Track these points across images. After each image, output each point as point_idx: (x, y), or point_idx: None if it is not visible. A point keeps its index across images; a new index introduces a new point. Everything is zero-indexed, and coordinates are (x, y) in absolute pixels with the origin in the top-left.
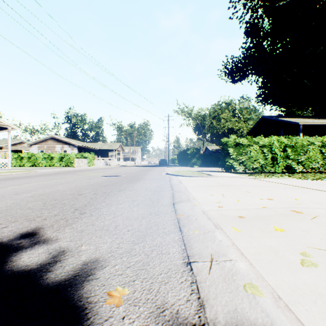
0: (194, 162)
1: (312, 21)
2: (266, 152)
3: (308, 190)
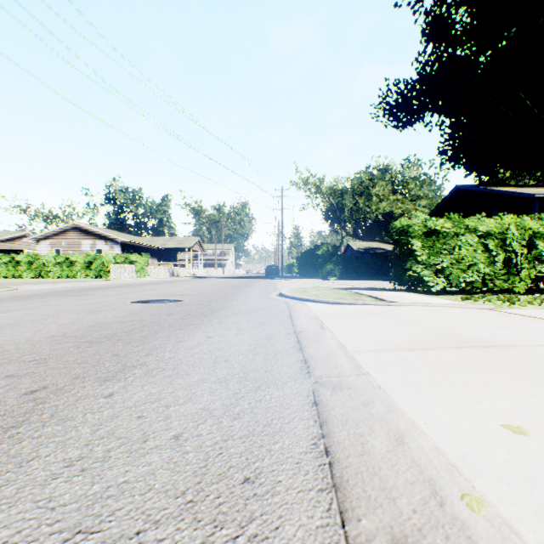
0: (329, 271)
1: None
2: (493, 248)
3: None
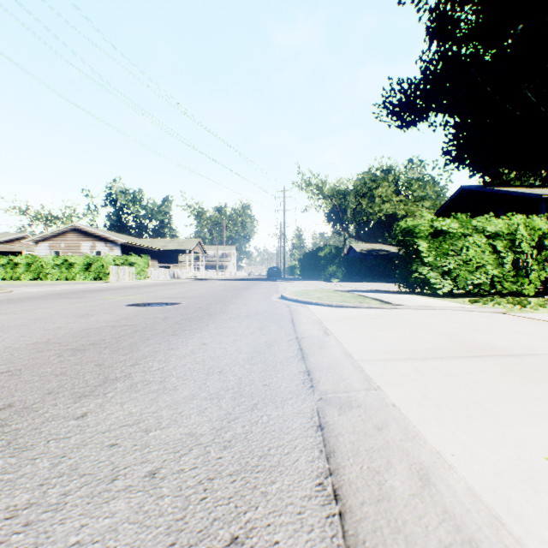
0: (332, 273)
1: None
2: (502, 249)
3: None
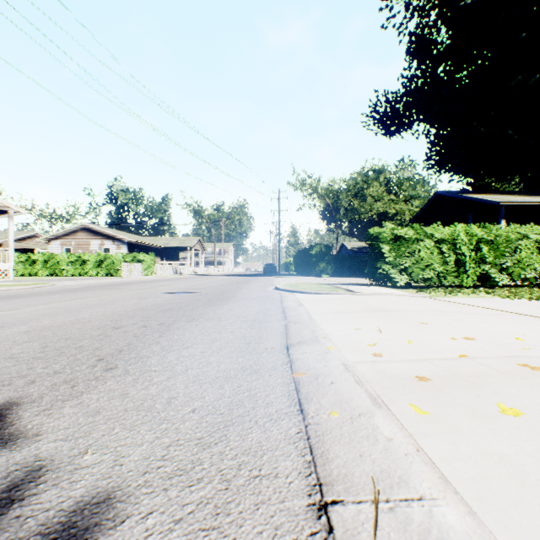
0: (322, 269)
1: (521, 30)
2: (446, 251)
3: (530, 319)
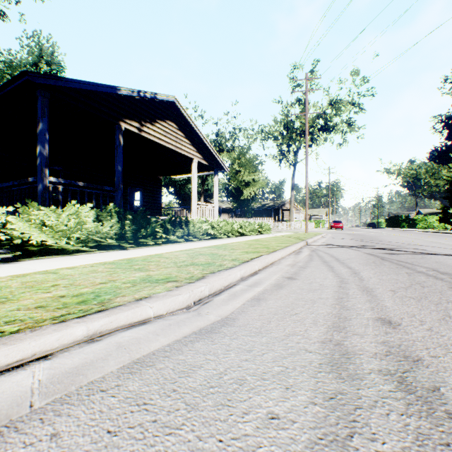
0: (403, 225)
1: None
2: (435, 222)
3: None
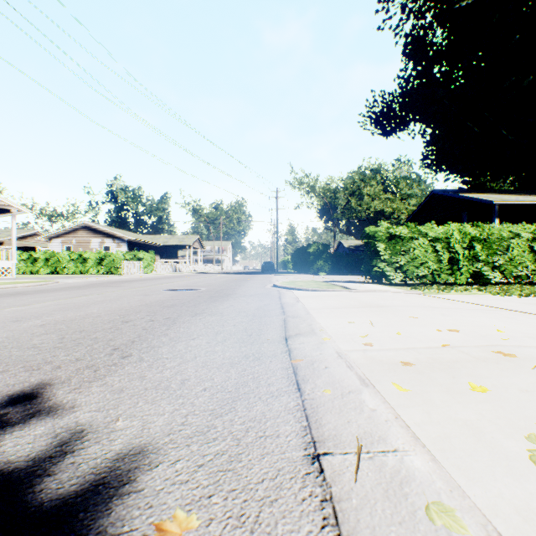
0: (319, 267)
1: (515, 32)
2: (440, 249)
3: (515, 314)
